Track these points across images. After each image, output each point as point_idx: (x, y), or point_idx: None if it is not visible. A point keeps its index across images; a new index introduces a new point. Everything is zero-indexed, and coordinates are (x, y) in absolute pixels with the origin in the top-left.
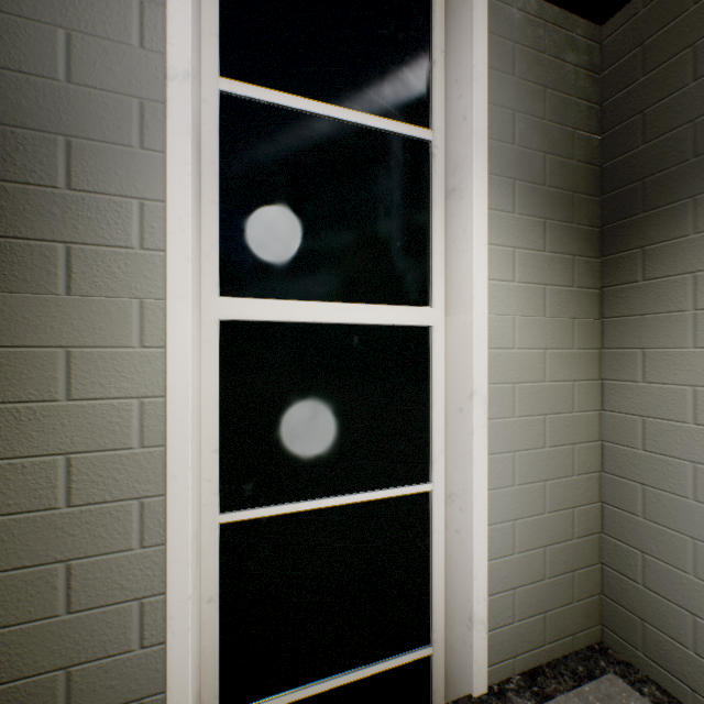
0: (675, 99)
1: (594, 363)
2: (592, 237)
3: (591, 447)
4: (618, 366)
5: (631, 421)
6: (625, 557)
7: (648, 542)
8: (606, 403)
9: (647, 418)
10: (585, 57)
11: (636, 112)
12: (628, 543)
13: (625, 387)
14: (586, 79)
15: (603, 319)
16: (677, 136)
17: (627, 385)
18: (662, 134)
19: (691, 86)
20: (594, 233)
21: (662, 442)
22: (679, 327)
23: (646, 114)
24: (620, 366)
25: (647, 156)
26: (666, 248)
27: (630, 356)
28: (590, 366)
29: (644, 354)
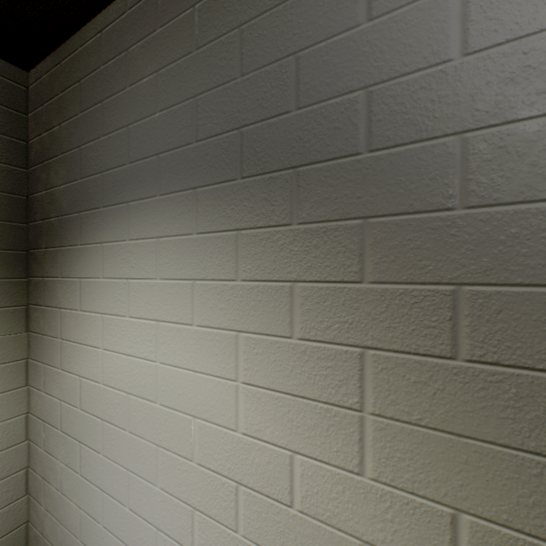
0: (56, 163)
1: (19, 373)
2: (16, 259)
3: (14, 450)
4: (36, 376)
5: (41, 424)
6: (38, 541)
7: (46, 528)
8: (31, 406)
9: (46, 423)
10: (4, 94)
11: (42, 161)
12: (39, 529)
13: (38, 394)
14: (6, 115)
15: (30, 332)
16: (56, 194)
17: (39, 393)
18: (51, 188)
19: (60, 157)
20: (19, 256)
21: (51, 444)
22: (57, 350)
23: (46, 166)
24: (36, 376)
25: (46, 201)
26: (52, 283)
27: (40, 369)
28: (12, 377)
29: (45, 368)
